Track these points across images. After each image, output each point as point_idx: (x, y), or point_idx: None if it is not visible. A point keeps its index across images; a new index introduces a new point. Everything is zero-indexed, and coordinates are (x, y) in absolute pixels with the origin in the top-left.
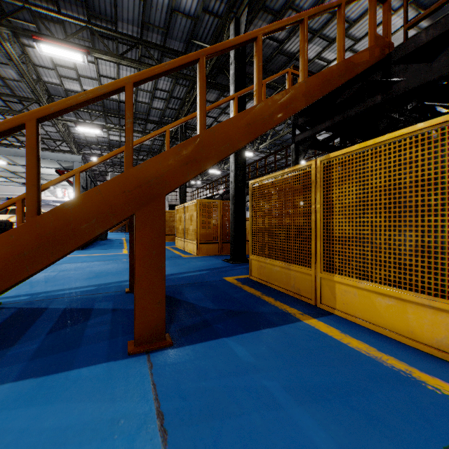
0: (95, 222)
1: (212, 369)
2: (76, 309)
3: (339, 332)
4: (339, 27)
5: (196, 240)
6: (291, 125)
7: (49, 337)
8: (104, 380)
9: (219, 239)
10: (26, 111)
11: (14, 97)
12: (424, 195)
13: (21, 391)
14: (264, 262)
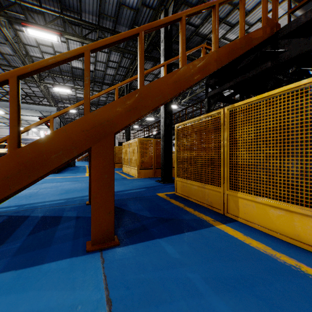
0: (61, 153)
1: (149, 263)
2: (50, 217)
3: (242, 234)
4: (241, 11)
5: (137, 167)
6: (204, 86)
7: (29, 238)
8: (67, 272)
9: (153, 166)
10: None
11: (10, 67)
12: (307, 133)
13: (4, 281)
14: (186, 182)
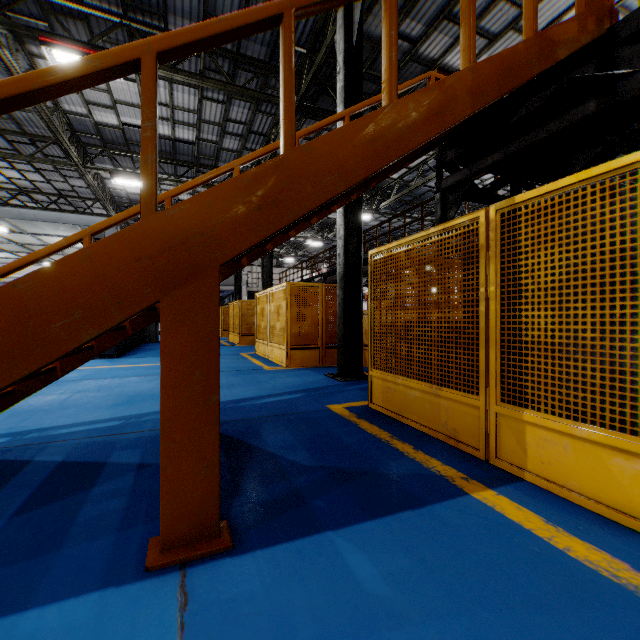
0: (80, 317)
1: (306, 613)
2: (79, 464)
3: (542, 520)
4: None
5: (285, 345)
6: (427, 172)
7: (13, 523)
8: None
9: (320, 343)
10: (41, 156)
11: (23, 136)
12: None
13: None
14: (394, 381)
